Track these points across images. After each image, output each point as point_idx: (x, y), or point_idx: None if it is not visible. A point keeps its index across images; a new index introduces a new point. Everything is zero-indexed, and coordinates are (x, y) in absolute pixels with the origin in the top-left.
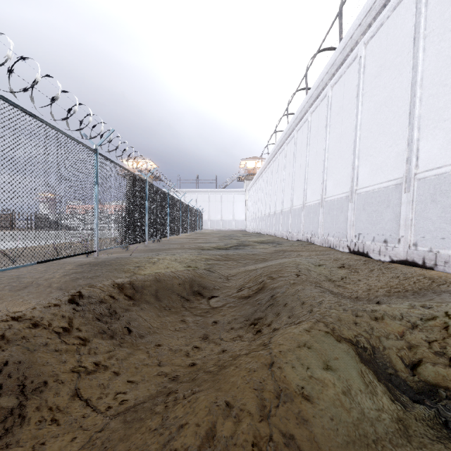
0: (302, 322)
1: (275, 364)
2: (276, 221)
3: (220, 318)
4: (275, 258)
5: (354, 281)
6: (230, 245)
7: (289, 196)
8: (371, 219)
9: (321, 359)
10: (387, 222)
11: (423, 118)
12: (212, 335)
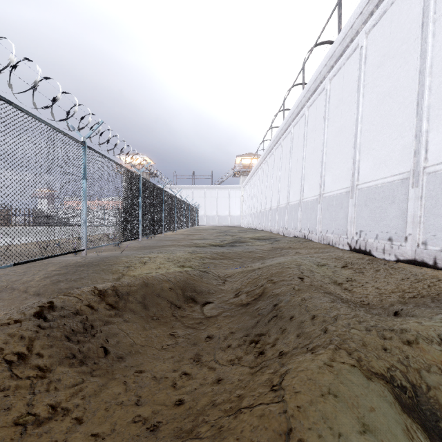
0: (318, 348)
1: (293, 433)
2: (272, 217)
3: (215, 331)
4: (272, 256)
5: (360, 283)
6: (225, 242)
7: (285, 192)
8: (374, 216)
9: (354, 415)
10: (392, 219)
11: (432, 108)
12: (205, 356)
